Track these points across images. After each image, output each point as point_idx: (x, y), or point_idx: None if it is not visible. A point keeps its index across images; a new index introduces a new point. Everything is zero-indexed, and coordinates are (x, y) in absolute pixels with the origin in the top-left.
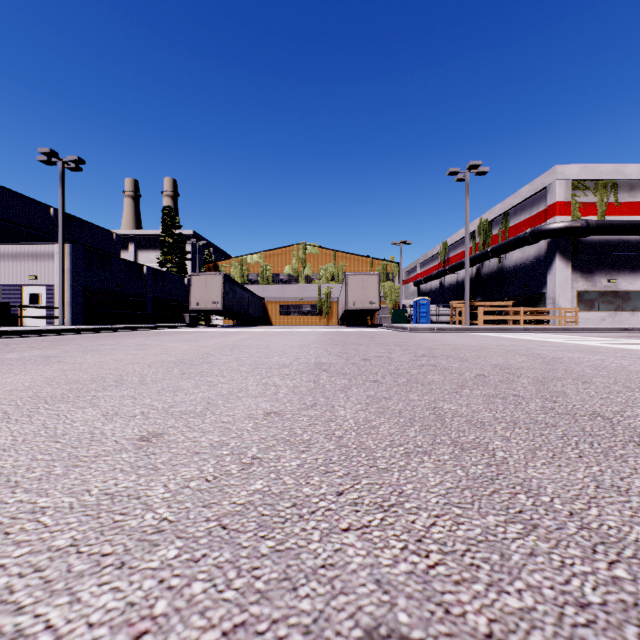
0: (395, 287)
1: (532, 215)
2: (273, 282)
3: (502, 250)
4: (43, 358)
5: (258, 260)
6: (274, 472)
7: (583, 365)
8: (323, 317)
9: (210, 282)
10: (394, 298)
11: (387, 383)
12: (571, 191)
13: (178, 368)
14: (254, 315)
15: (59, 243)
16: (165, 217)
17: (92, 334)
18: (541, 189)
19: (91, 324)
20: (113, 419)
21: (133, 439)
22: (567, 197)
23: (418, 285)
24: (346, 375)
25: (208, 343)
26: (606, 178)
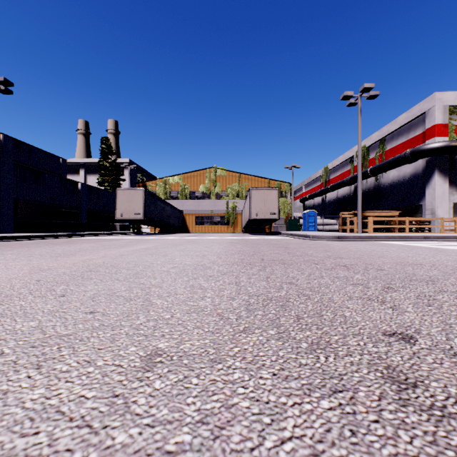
0: (287, 202)
1: (409, 139)
2: (190, 198)
3: (381, 169)
4: None
5: (178, 181)
6: None
7: None
8: (230, 226)
9: (133, 196)
10: (287, 211)
11: None
12: (448, 115)
13: None
14: (174, 224)
15: None
16: (103, 146)
17: None
18: (419, 115)
19: (23, 232)
20: None
21: None
22: (445, 120)
23: (304, 201)
24: None
25: (71, 260)
26: None
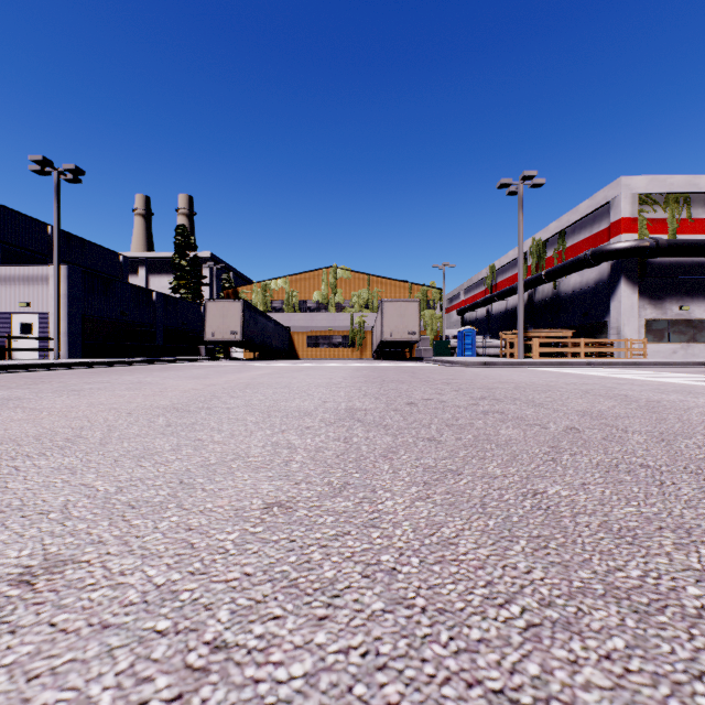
0: (437, 316)
1: (593, 234)
2: (300, 310)
3: (558, 273)
4: (1, 401)
5: (283, 285)
6: None
7: (696, 412)
8: (356, 349)
9: (228, 310)
10: (435, 328)
11: (448, 443)
12: (638, 206)
13: (165, 417)
14: (278, 347)
15: (54, 265)
16: (179, 237)
17: (88, 369)
18: (603, 204)
19: (92, 357)
20: (6, 521)
21: (3, 579)
22: (633, 213)
23: (462, 314)
24: (388, 428)
25: (218, 380)
26: (678, 191)
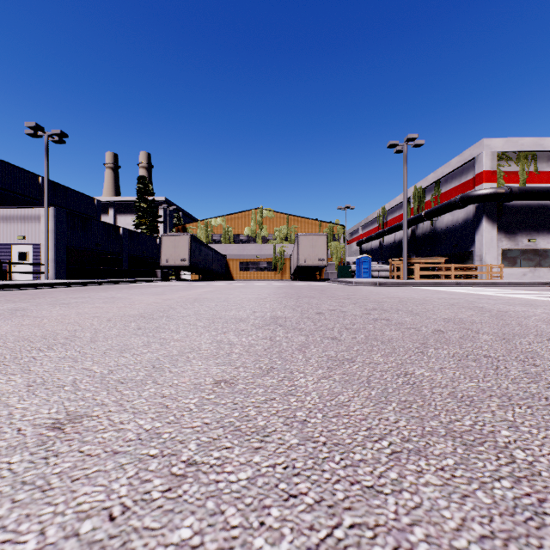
0: (340, 246)
1: (461, 183)
2: (234, 242)
3: (435, 214)
4: (10, 311)
5: (221, 223)
6: (213, 496)
7: (533, 319)
8: (278, 272)
9: (178, 242)
10: (339, 256)
11: (346, 340)
12: (496, 161)
13: (136, 323)
14: (217, 271)
15: (44, 207)
16: (140, 185)
17: (71, 288)
18: (469, 160)
19: (73, 278)
20: (35, 391)
21: (42, 426)
22: (493, 167)
23: (360, 245)
24: (302, 331)
25: (173, 296)
26: (527, 150)
